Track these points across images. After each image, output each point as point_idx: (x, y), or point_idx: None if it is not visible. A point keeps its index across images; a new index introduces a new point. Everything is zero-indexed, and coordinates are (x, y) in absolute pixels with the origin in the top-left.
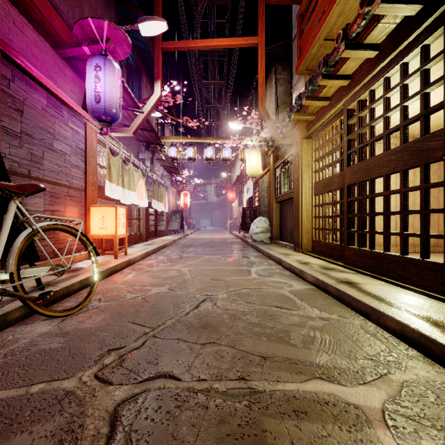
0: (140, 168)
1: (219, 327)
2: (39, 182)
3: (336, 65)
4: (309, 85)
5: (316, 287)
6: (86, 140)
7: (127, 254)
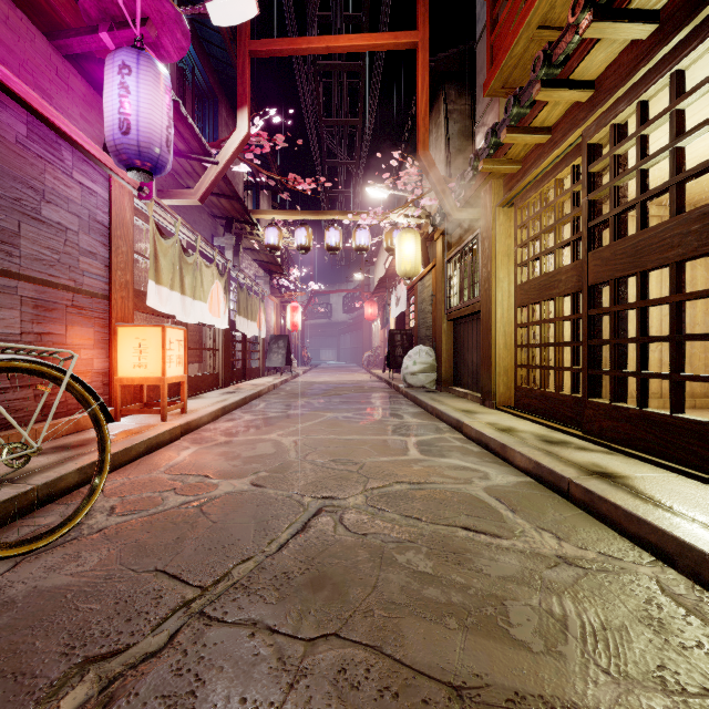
0: (214, 262)
1: (348, 585)
2: (9, 279)
3: (569, 62)
4: (514, 105)
5: (536, 480)
6: (110, 206)
7: (187, 410)
